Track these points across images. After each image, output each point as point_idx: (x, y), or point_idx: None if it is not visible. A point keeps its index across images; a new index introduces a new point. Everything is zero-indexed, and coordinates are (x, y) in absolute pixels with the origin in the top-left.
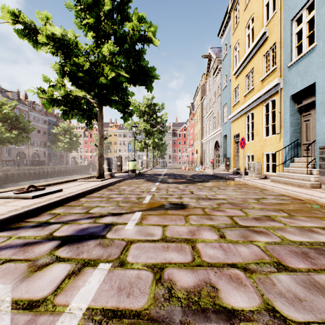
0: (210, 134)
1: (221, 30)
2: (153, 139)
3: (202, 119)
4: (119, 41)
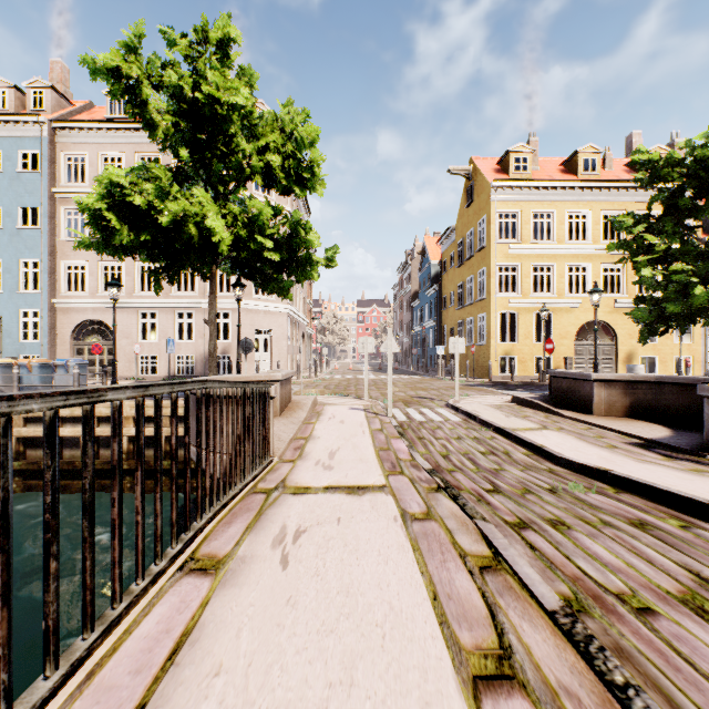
0: None
1: None
2: None
3: None
4: None
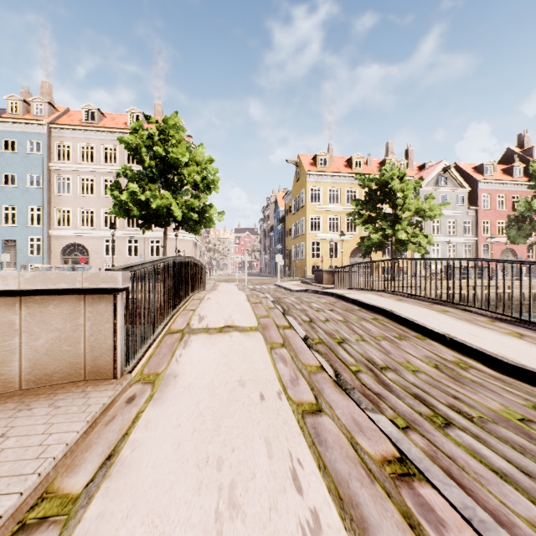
0: None
1: None
2: None
3: None
4: None
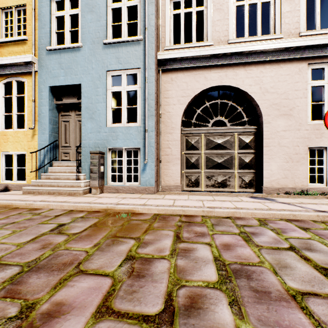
0: None
1: None
2: None
3: None
4: None
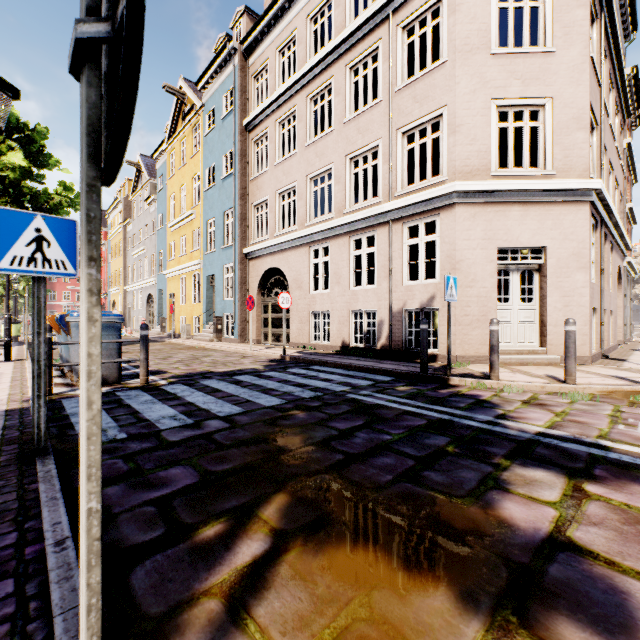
0: (141, 282)
1: (157, 153)
2: (27, 283)
3: (127, 252)
4: (39, 203)
